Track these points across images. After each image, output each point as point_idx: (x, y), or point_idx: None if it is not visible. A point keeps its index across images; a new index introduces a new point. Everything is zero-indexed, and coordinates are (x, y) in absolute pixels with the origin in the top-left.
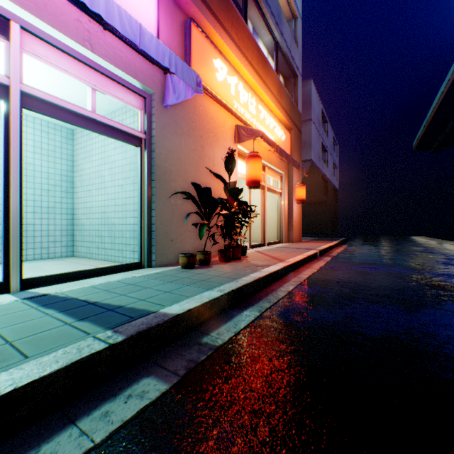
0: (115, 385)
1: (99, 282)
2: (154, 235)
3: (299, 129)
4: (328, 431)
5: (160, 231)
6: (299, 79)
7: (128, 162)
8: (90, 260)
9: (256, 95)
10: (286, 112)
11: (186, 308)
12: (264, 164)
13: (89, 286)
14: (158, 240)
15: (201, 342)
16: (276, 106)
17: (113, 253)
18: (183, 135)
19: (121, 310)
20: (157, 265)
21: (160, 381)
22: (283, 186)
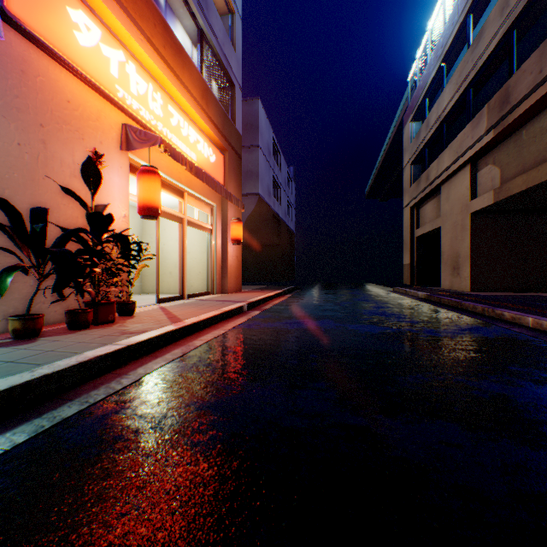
0: None
1: None
2: None
3: (238, 152)
4: None
5: None
6: (237, 91)
7: None
8: None
9: (163, 90)
10: (218, 126)
11: None
12: (182, 188)
13: None
14: None
15: None
16: (199, 113)
17: None
18: None
19: None
20: None
21: None
22: (215, 221)
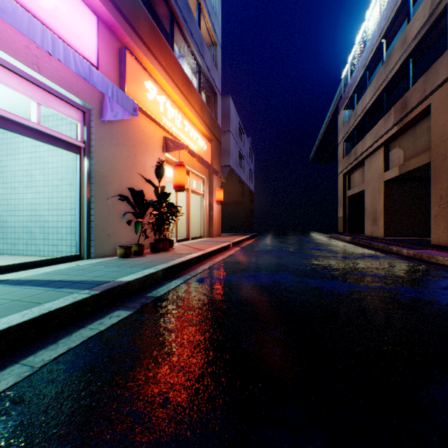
0: (100, 315)
1: (50, 270)
2: (94, 231)
3: (219, 140)
4: (213, 313)
5: (99, 227)
6: (219, 98)
7: (65, 165)
8: (18, 256)
9: (182, 111)
10: (208, 126)
11: (135, 278)
12: (189, 169)
13: (43, 273)
14: (97, 235)
15: (147, 296)
16: (199, 121)
17: (46, 248)
18: (118, 145)
19: (86, 282)
20: (96, 257)
21: (127, 311)
22: (205, 188)
